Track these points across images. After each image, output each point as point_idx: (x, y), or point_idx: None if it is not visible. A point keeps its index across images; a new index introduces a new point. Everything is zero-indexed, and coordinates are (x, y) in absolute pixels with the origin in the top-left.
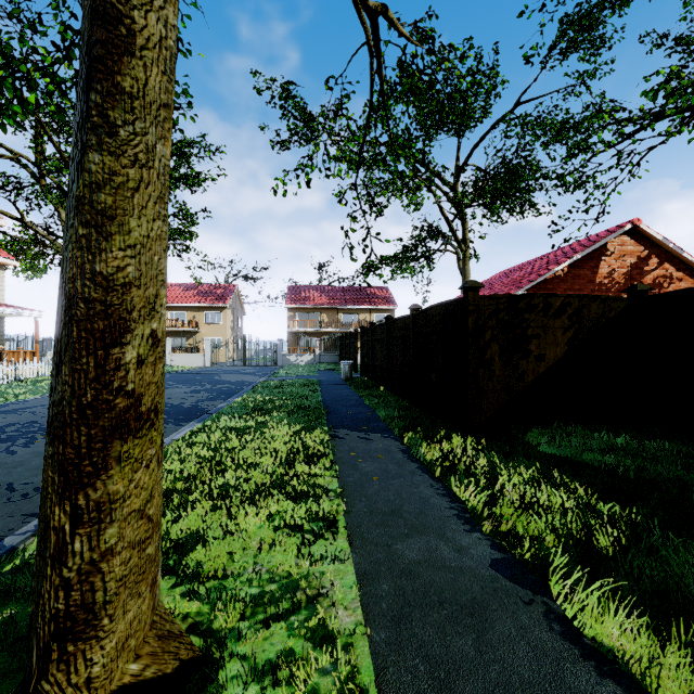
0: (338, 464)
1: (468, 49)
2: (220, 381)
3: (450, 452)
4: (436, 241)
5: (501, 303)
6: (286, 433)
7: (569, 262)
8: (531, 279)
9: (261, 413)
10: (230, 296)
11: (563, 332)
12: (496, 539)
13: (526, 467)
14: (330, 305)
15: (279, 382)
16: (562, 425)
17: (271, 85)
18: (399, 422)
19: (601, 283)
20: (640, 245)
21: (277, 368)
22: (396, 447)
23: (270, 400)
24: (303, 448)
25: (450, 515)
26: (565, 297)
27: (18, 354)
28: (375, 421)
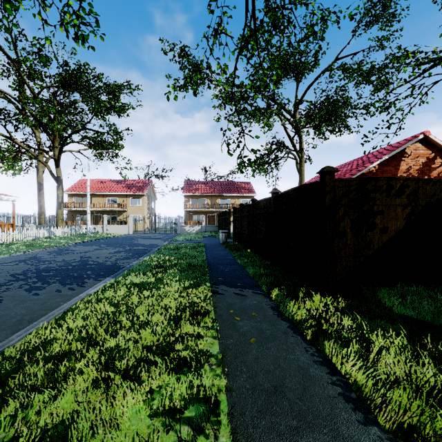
0: (219, 323)
1: (304, 23)
2: (137, 244)
3: (316, 313)
4: (281, 151)
5: (352, 185)
6: (177, 288)
7: (380, 162)
8: (353, 173)
9: (160, 270)
10: (146, 188)
11: (402, 209)
12: (400, 440)
13: (391, 331)
14: (212, 193)
15: (176, 245)
16: (405, 286)
17: (173, 48)
18: (265, 279)
19: (401, 176)
20: (428, 150)
21: (176, 235)
22: (266, 303)
23: (168, 259)
24: (189, 305)
25: (335, 395)
26: (404, 180)
27: (1, 225)
28: (246, 277)
